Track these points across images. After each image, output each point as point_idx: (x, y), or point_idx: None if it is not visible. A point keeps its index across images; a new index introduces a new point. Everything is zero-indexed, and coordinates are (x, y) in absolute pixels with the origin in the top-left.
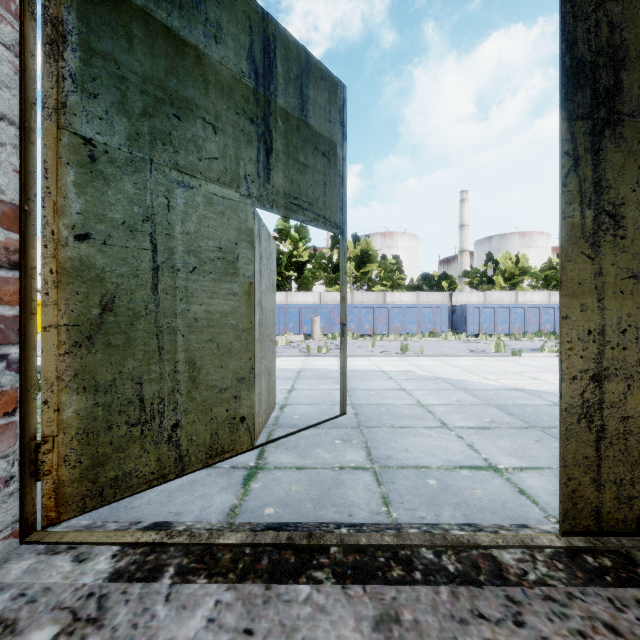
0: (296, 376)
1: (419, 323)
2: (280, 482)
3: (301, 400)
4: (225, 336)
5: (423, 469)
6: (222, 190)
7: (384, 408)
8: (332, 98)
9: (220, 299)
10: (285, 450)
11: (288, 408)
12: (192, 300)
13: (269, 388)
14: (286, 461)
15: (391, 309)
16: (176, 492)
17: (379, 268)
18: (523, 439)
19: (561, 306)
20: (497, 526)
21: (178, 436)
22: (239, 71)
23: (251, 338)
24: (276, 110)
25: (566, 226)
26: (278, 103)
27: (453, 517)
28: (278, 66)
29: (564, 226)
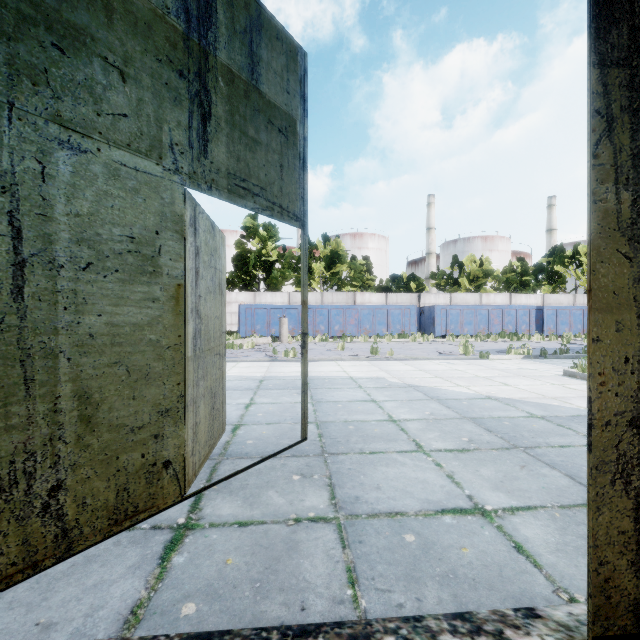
0: (257, 386)
1: (388, 324)
2: (213, 551)
3: (259, 418)
4: (140, 356)
5: (398, 517)
6: (135, 160)
7: (352, 426)
8: (291, 65)
9: (132, 306)
10: (229, 494)
11: (242, 430)
12: (85, 309)
13: (213, 413)
14: (227, 513)
15: (361, 310)
16: (59, 580)
17: (349, 269)
18: (507, 464)
19: (590, 324)
20: (499, 617)
21: (60, 502)
22: (162, 5)
23: (180, 357)
24: (216, 66)
25: (597, 213)
26: (219, 58)
27: (440, 601)
28: (219, 11)
29: (594, 213)
